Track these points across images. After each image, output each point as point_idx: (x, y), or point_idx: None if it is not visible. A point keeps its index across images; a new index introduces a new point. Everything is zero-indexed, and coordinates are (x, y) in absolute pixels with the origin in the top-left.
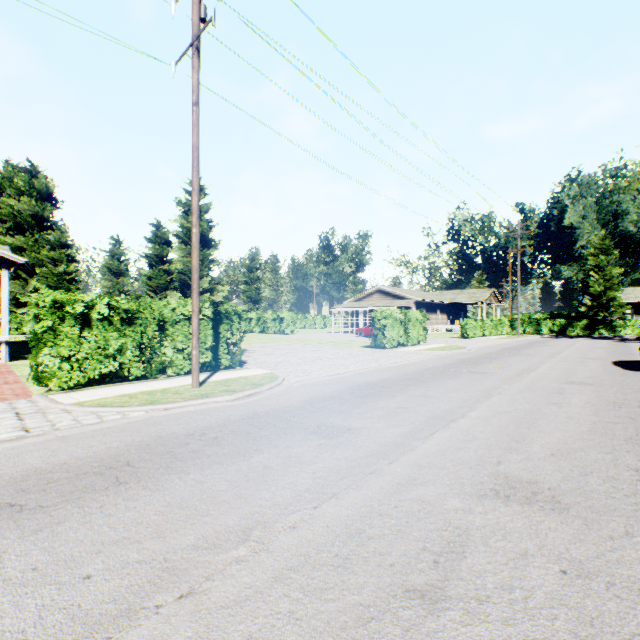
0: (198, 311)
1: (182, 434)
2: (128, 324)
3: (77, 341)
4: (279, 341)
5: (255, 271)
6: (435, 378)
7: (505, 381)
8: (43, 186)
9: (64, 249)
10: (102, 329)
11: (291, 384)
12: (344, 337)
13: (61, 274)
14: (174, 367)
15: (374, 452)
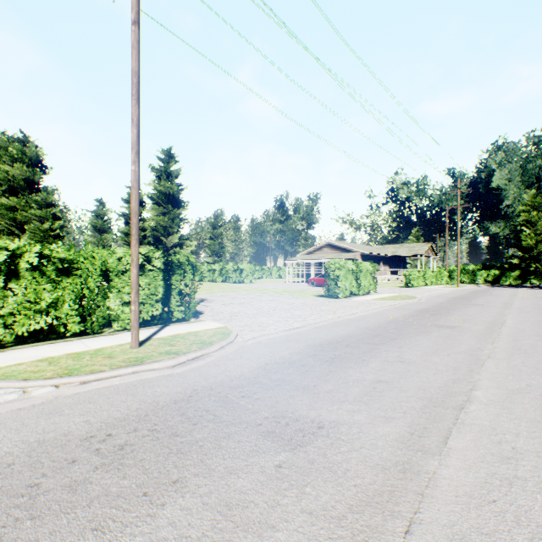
0: (137, 260)
1: (76, 437)
2: (65, 275)
3: (1, 294)
4: (238, 290)
5: (218, 228)
6: (402, 334)
7: (483, 338)
8: (34, 154)
9: (50, 208)
10: (33, 281)
11: (244, 342)
12: (298, 286)
13: (47, 230)
14: (120, 321)
15: (370, 491)
